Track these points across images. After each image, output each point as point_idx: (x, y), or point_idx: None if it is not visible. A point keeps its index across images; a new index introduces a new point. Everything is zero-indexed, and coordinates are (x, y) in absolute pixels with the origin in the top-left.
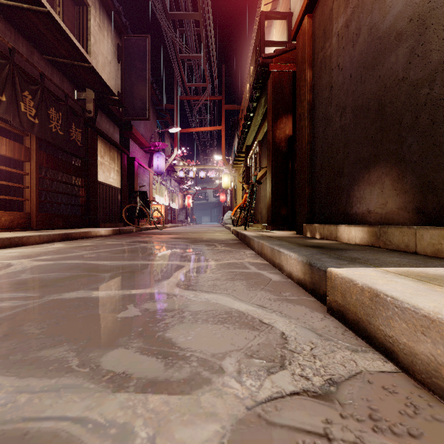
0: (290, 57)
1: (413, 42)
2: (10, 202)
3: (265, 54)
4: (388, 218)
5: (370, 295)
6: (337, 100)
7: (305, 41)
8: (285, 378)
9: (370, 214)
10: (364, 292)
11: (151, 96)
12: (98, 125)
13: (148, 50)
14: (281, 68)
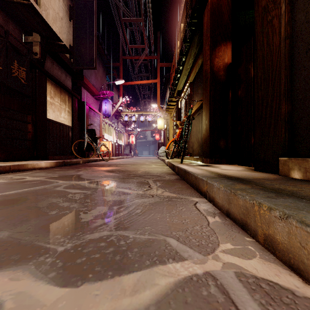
0: None
1: None
2: None
3: None
4: None
5: None
6: None
7: None
8: None
9: None
10: None
11: (101, 56)
12: (49, 71)
13: (94, 10)
14: None
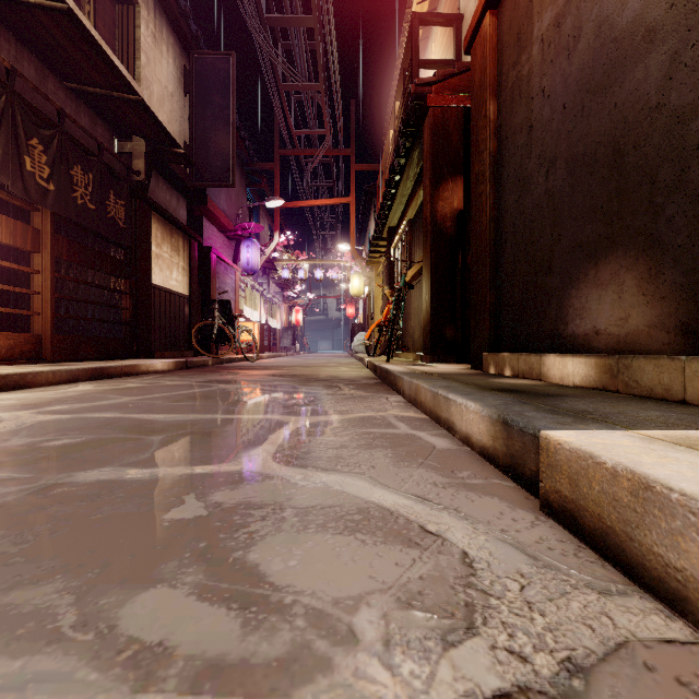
0: (460, 84)
1: (677, 43)
2: (12, 319)
3: (419, 79)
4: (630, 343)
5: (633, 487)
6: (541, 148)
7: (486, 55)
8: (479, 657)
9: (598, 335)
10: (619, 479)
11: (238, 150)
12: (152, 196)
13: (232, 75)
14: (445, 101)
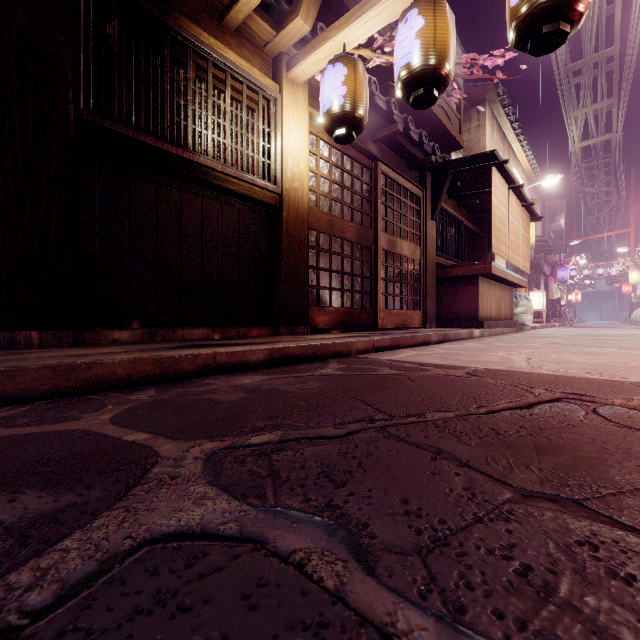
0: None
1: None
2: None
3: None
4: None
5: None
6: None
7: None
8: None
9: None
10: None
11: None
12: None
13: (565, 207)
14: None
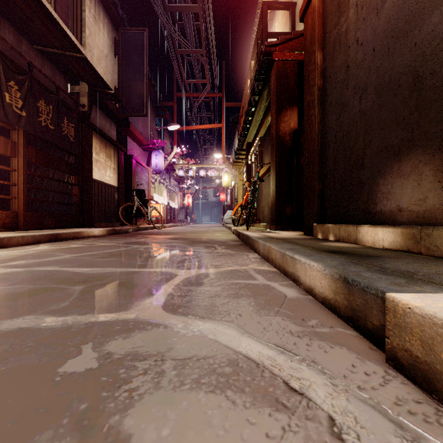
0: (295, 46)
1: None
2: (3, 201)
3: (268, 42)
4: (428, 217)
5: None
6: (355, 80)
7: (315, 20)
8: None
9: (401, 212)
10: None
11: (150, 93)
12: (93, 121)
13: (145, 44)
14: (285, 57)
